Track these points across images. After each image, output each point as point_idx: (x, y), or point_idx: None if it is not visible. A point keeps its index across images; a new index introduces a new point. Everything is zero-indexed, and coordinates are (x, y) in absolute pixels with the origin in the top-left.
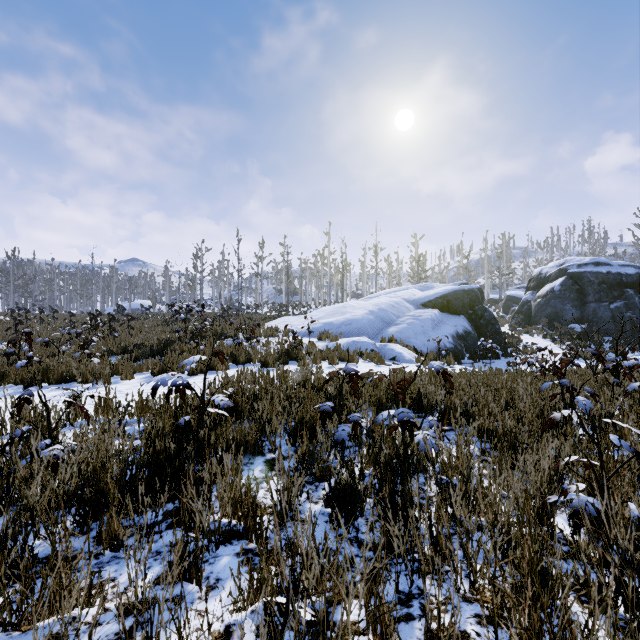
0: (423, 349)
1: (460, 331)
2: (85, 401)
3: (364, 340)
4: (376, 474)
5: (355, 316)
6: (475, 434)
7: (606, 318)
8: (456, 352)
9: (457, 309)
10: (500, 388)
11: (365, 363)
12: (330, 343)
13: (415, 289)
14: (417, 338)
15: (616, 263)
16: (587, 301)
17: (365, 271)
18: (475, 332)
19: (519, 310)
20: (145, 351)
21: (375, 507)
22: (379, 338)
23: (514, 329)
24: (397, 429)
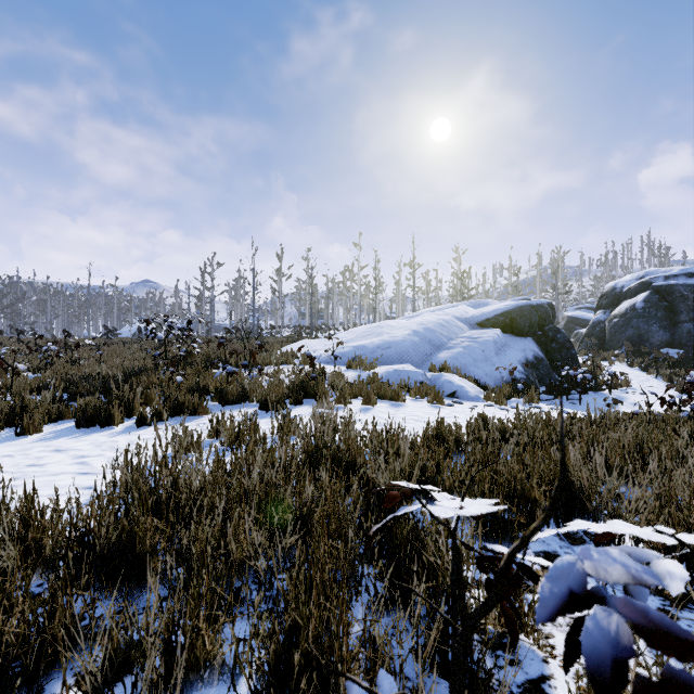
0: (486, 381)
1: (529, 357)
2: None
3: (409, 369)
4: None
5: (395, 337)
6: None
7: None
8: (529, 385)
9: (523, 329)
10: (688, 458)
11: (415, 402)
12: (363, 373)
13: (466, 306)
14: (477, 366)
15: None
16: (679, 321)
17: (400, 290)
18: (546, 358)
19: (589, 333)
20: (92, 385)
21: None
22: (427, 366)
23: (596, 355)
24: None
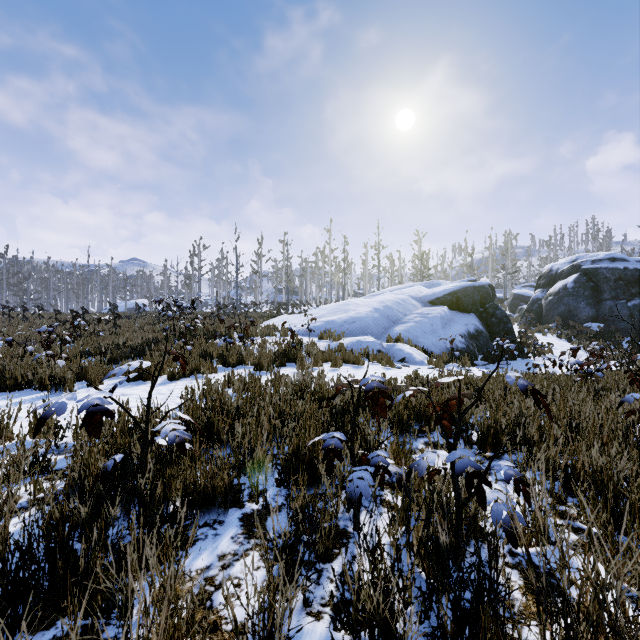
0: (433, 349)
1: (471, 330)
2: (15, 418)
3: (369, 340)
4: (413, 549)
5: (359, 314)
6: (550, 475)
7: (623, 316)
8: (468, 353)
9: (467, 307)
10: None
11: (372, 365)
12: (332, 343)
13: (421, 286)
14: (426, 337)
15: (633, 259)
16: (603, 299)
17: (367, 269)
18: (486, 331)
19: (529, 308)
20: (124, 352)
21: (421, 627)
22: (385, 337)
23: (528, 328)
24: (440, 472)
